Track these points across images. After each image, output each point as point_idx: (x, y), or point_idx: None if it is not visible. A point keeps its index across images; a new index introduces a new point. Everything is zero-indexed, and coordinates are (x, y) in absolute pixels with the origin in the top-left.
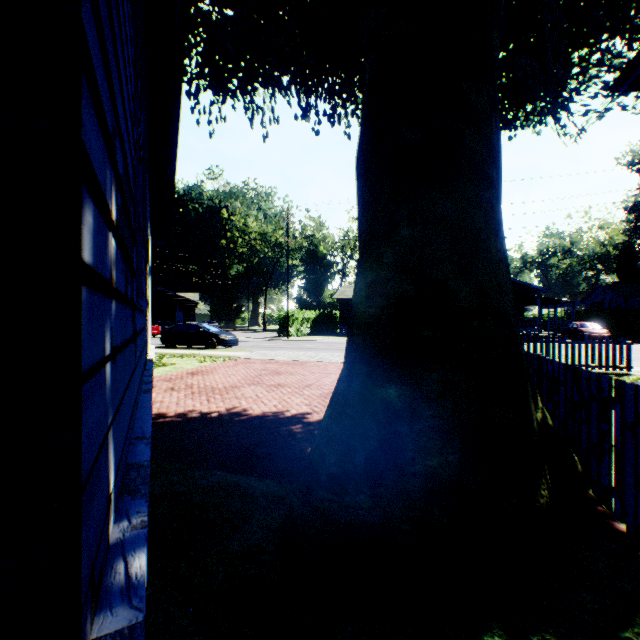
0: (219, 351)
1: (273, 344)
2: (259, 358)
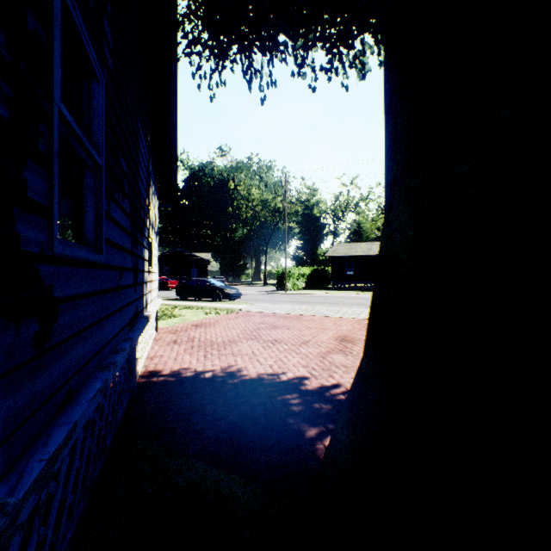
0: (223, 304)
1: (272, 297)
2: (258, 311)
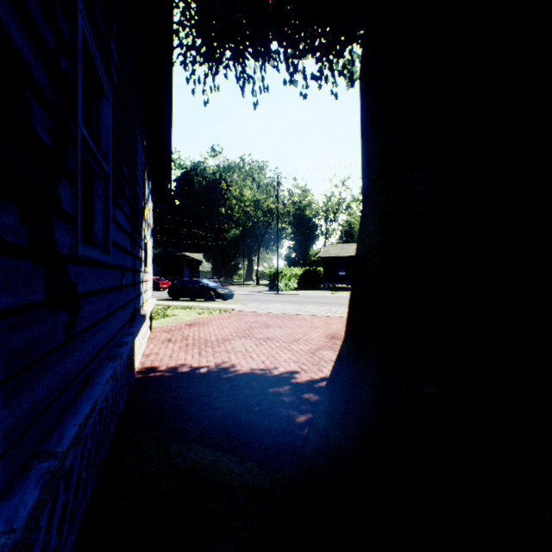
0: (216, 304)
1: (264, 297)
2: (251, 311)
